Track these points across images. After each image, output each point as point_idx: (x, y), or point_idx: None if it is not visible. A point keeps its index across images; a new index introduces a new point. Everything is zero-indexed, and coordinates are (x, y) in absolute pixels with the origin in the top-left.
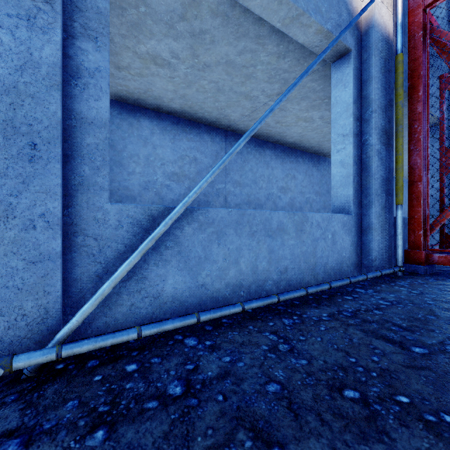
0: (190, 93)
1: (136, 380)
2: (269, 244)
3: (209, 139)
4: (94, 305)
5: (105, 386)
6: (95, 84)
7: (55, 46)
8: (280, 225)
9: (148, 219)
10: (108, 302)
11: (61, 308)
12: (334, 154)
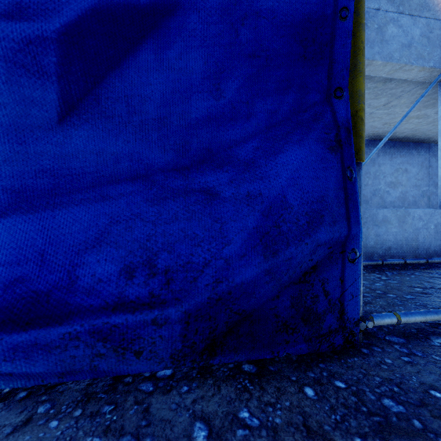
0: None
1: None
2: (376, 230)
3: None
4: None
5: None
6: None
7: None
8: (385, 218)
9: None
10: None
11: None
12: (440, 159)
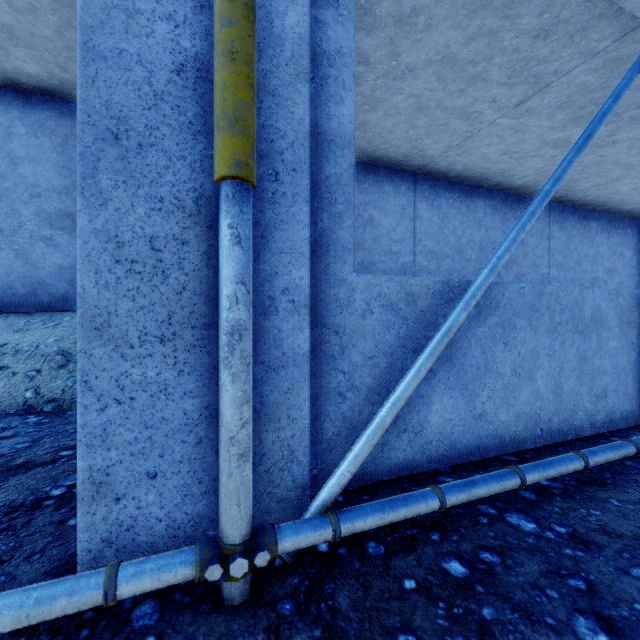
0: (373, 118)
1: (492, 602)
2: (579, 346)
3: (391, 189)
4: (371, 446)
5: (439, 606)
6: (335, 76)
7: (302, 9)
8: (596, 313)
9: (406, 301)
10: (353, 437)
11: (308, 446)
12: None
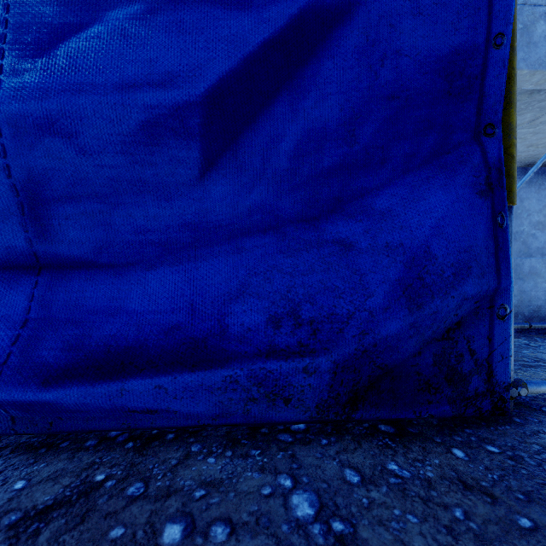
0: None
1: None
2: (520, 285)
3: None
4: None
5: None
6: None
7: None
8: (533, 270)
9: None
10: None
11: None
12: None
